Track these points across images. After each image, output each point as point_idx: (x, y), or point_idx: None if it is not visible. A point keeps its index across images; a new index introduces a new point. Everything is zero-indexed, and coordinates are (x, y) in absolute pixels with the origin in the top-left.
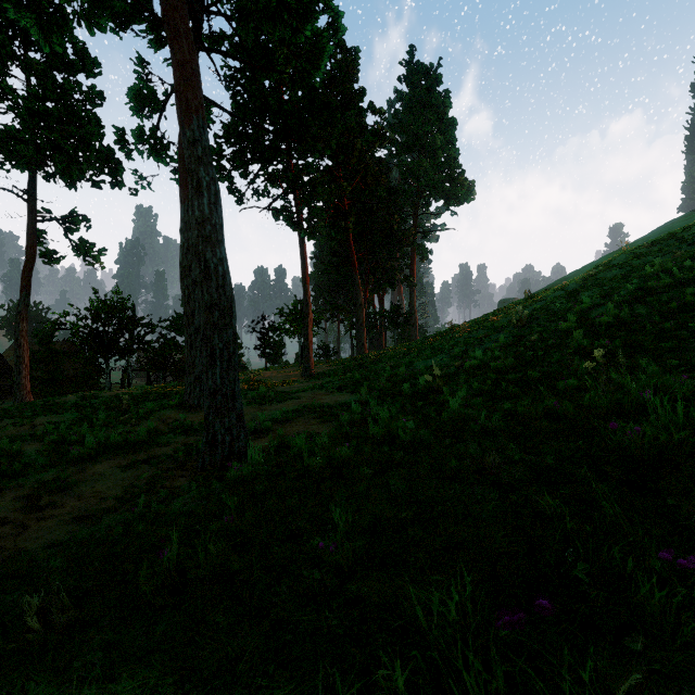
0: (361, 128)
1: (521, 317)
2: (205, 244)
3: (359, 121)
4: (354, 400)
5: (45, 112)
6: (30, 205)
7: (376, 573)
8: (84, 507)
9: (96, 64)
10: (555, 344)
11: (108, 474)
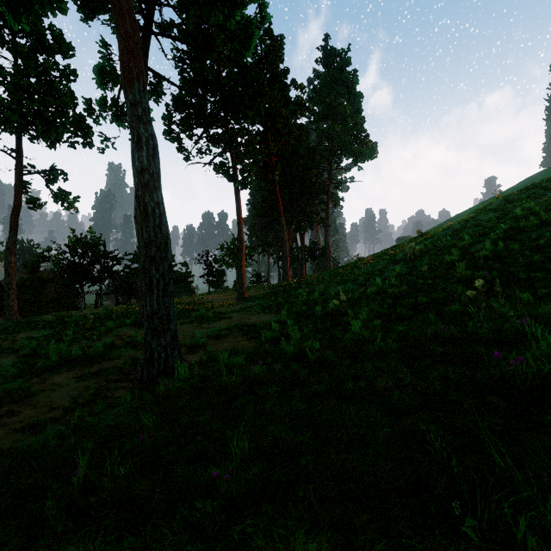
0: (285, 100)
1: (414, 252)
2: (144, 190)
3: (284, 94)
4: (276, 320)
5: (28, 86)
6: (18, 161)
7: (265, 507)
8: (34, 416)
9: (70, 48)
10: (442, 274)
11: (64, 384)
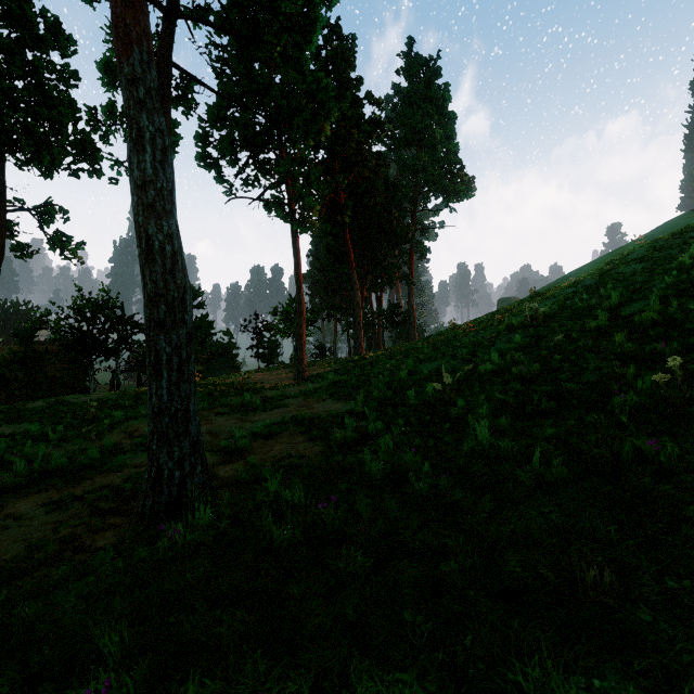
0: (358, 118)
1: (536, 315)
2: (147, 215)
3: (356, 110)
4: (349, 410)
5: (10, 90)
6: None
7: None
8: None
9: (70, 42)
10: (587, 347)
11: (25, 516)
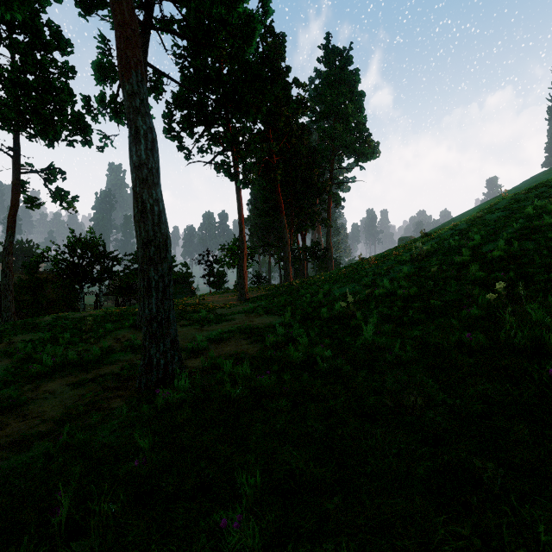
0: (287, 98)
1: (421, 252)
2: (142, 186)
3: (286, 92)
4: (279, 322)
5: (25, 82)
6: (15, 160)
7: None
8: (22, 430)
9: (69, 44)
10: (453, 275)
11: (57, 392)
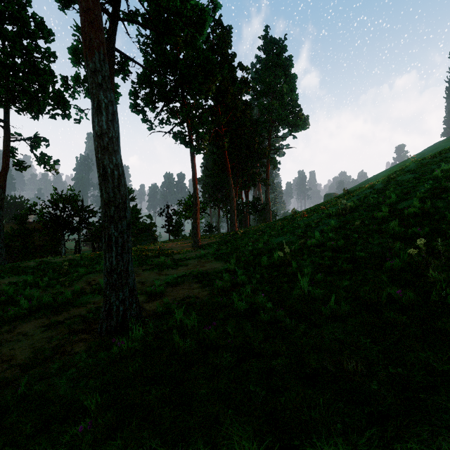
0: (233, 79)
1: (345, 208)
2: (103, 153)
3: (232, 74)
4: (226, 268)
5: (13, 65)
6: (5, 130)
7: None
8: None
9: (50, 33)
10: (374, 229)
11: (29, 334)
